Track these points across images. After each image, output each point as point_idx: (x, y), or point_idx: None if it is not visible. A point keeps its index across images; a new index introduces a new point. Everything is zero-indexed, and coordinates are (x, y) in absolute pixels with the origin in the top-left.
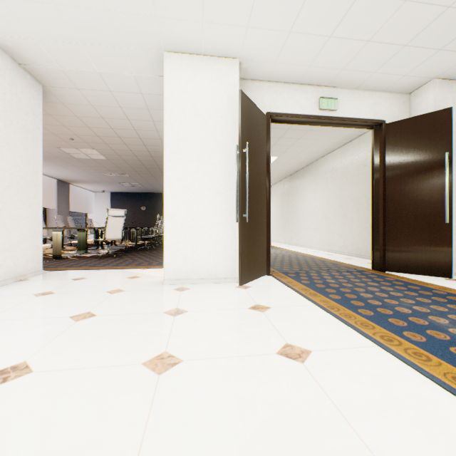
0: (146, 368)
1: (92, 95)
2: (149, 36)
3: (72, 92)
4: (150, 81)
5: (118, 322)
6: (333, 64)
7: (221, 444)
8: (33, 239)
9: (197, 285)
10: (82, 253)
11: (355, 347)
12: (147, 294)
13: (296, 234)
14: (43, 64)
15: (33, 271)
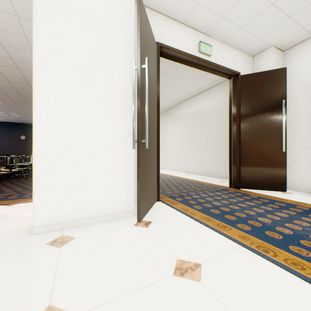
0: None
1: None
2: None
3: None
4: None
5: None
6: (217, 8)
7: None
8: None
9: (83, 228)
10: None
11: None
12: None
13: None
14: None
15: None
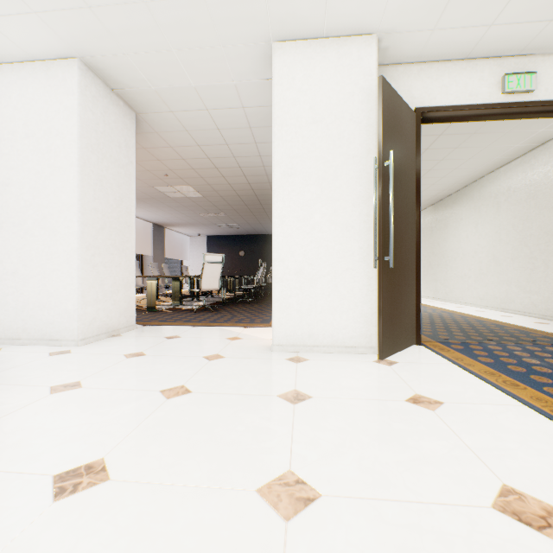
0: (263, 502)
1: (187, 117)
2: (255, 23)
3: (165, 116)
4: (254, 89)
5: (218, 406)
6: (535, 14)
7: None
8: (126, 288)
9: (316, 354)
10: (176, 305)
11: None
12: (252, 364)
13: (443, 284)
14: (136, 85)
15: (126, 326)
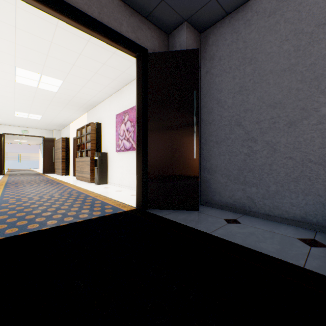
0: None
1: None
2: None
3: None
4: None
5: None
6: (21, 125)
7: None
8: None
9: None
10: None
11: None
12: None
13: None
14: None
15: None
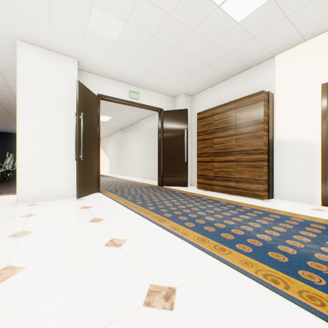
0: (10, 237)
1: None
2: (4, 28)
3: None
4: (3, 53)
5: None
6: (135, 76)
7: (53, 247)
8: None
9: (45, 201)
10: None
11: (125, 214)
12: (2, 210)
13: (125, 167)
14: None
15: None
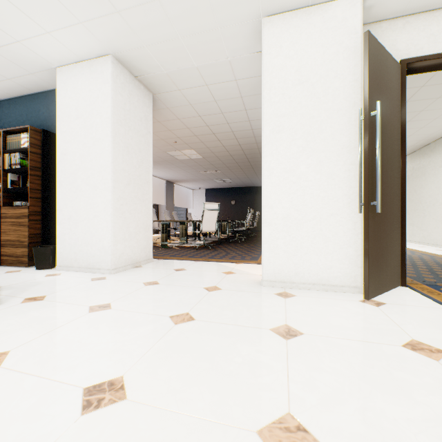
0: None
1: (190, 93)
2: (247, 2)
3: (174, 94)
4: (245, 62)
5: (218, 335)
6: None
7: None
8: (145, 230)
9: (302, 291)
10: (183, 243)
11: None
12: (245, 297)
13: (420, 228)
14: (152, 71)
15: (145, 259)
